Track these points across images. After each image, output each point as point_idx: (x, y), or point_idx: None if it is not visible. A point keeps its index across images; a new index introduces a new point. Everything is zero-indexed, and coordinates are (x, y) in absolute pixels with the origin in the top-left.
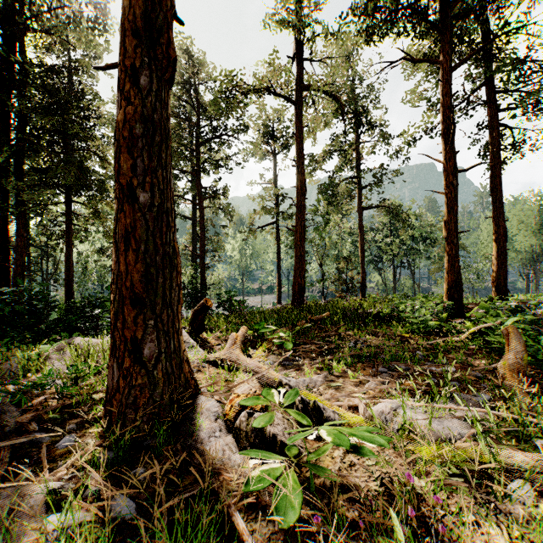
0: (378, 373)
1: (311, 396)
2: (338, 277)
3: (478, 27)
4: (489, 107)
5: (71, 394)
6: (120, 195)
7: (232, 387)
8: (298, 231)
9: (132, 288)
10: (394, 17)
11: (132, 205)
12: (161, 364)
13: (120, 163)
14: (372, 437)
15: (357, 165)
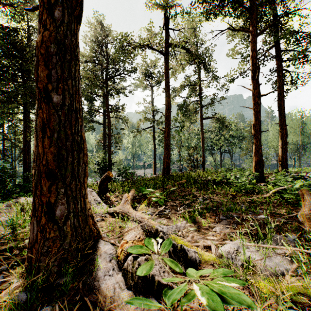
0: (220, 220)
1: (178, 239)
2: (189, 158)
3: (272, 11)
4: (277, 59)
5: (5, 242)
6: (39, 96)
7: (123, 233)
8: (166, 131)
9: (47, 165)
10: (224, 3)
11: (48, 104)
12: (70, 221)
13: (38, 72)
14: (237, 292)
15: (200, 93)
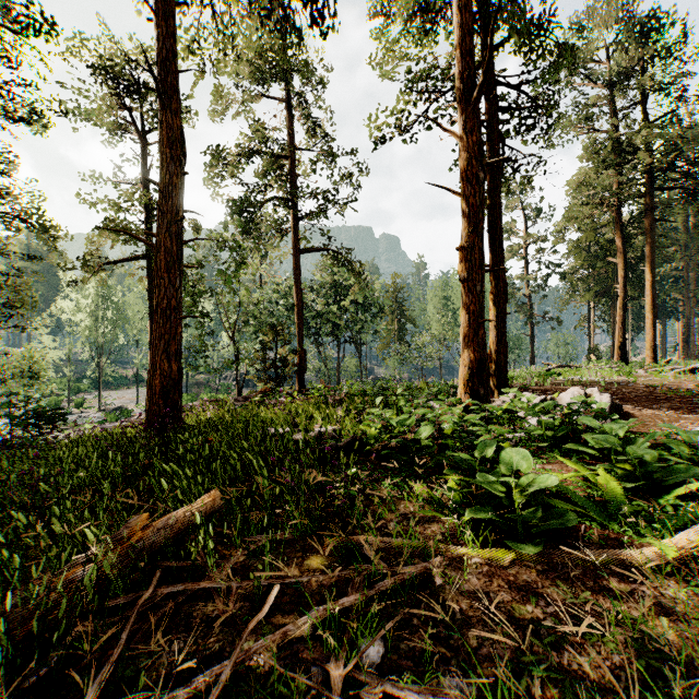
0: None
1: None
2: (262, 357)
3: None
4: (486, 100)
5: None
6: None
7: None
8: (162, 245)
9: None
10: None
11: None
12: None
13: None
14: None
15: (292, 181)
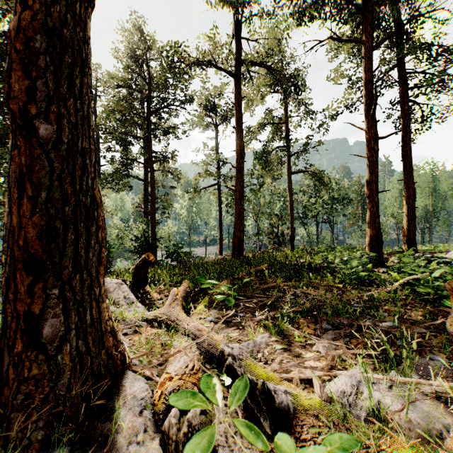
0: (323, 331)
1: (257, 368)
2: (271, 231)
3: (394, 13)
4: (400, 85)
5: None
6: (14, 126)
7: (166, 358)
8: (237, 190)
9: (26, 248)
10: None
11: (29, 139)
12: (69, 345)
13: (12, 83)
14: None
15: (287, 135)
